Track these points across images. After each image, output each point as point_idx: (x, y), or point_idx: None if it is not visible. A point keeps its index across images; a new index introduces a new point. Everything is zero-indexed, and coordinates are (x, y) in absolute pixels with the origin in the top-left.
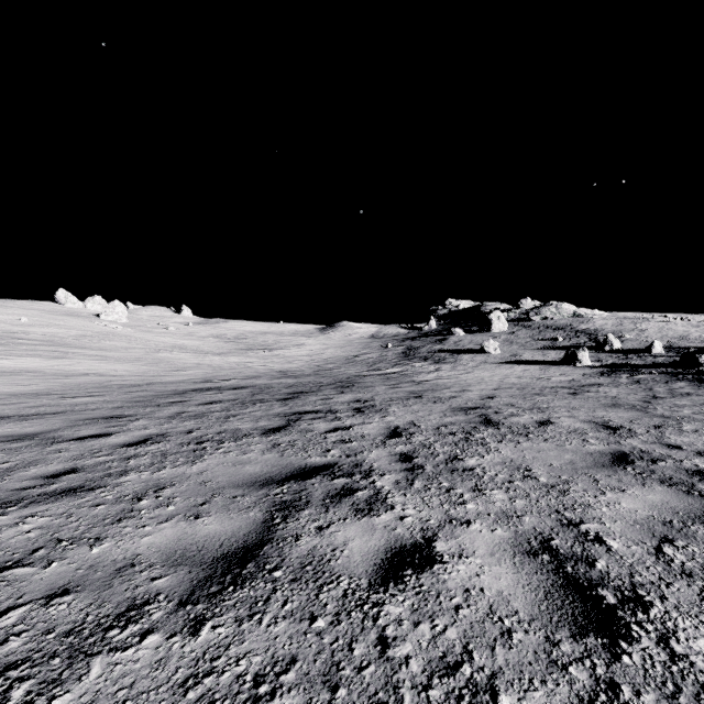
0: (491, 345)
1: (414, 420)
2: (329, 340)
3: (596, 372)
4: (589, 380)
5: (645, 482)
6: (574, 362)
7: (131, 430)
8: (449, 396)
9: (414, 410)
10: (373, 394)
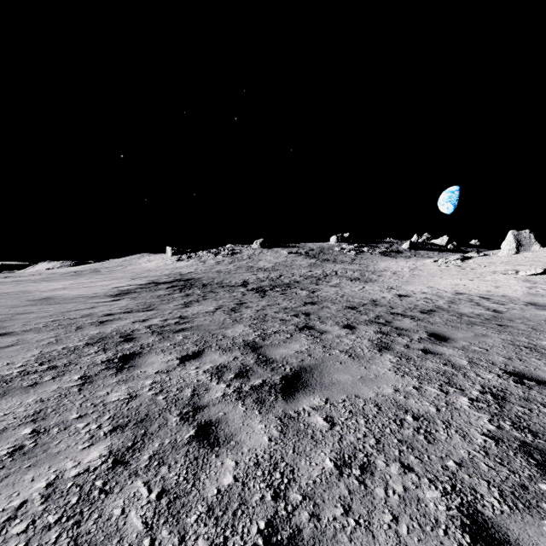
0: None
1: None
2: None
3: None
4: None
5: None
6: None
7: None
8: None
9: None
10: None
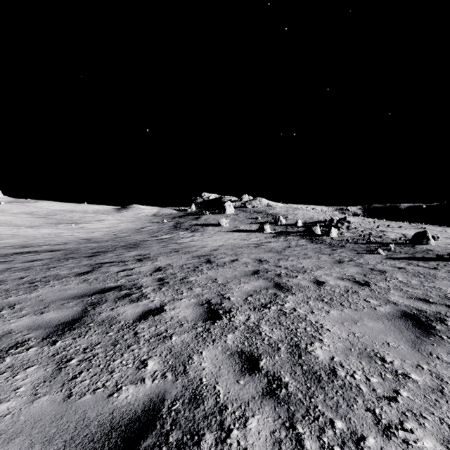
0: (224, 221)
1: (170, 263)
2: (123, 217)
3: (271, 236)
4: (266, 239)
5: (258, 279)
6: (263, 231)
7: None
8: (194, 250)
9: (172, 258)
10: (150, 251)
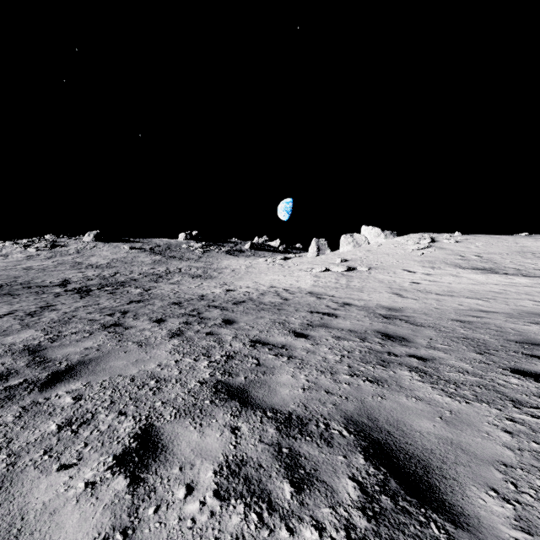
0: None
1: None
2: None
3: None
4: None
5: None
6: None
7: (313, 341)
8: None
9: None
10: None
